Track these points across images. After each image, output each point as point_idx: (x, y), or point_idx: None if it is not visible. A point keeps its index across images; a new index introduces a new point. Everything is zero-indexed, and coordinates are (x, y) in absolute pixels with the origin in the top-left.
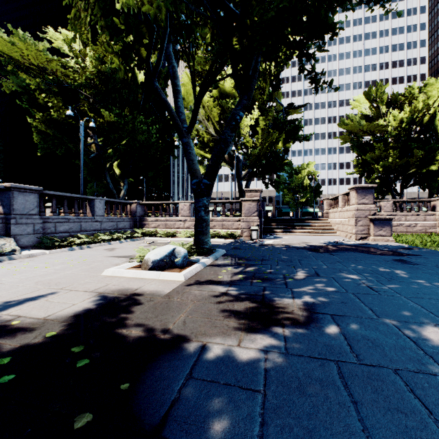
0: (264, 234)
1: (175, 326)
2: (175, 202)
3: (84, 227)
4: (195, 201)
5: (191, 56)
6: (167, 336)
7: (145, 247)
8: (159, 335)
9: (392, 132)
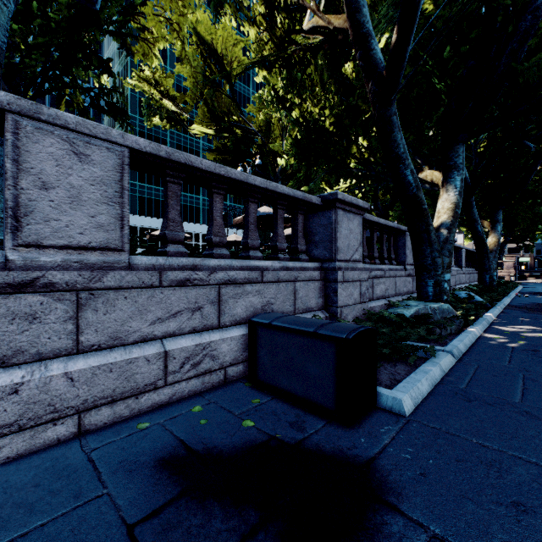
0: (518, 280)
1: None
2: None
3: None
4: None
5: None
6: None
7: None
8: None
9: None
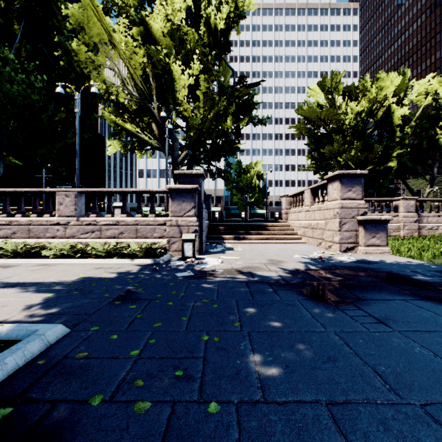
0: (208, 242)
1: None
2: (47, 190)
3: None
4: None
5: None
6: None
7: None
8: None
9: (351, 123)
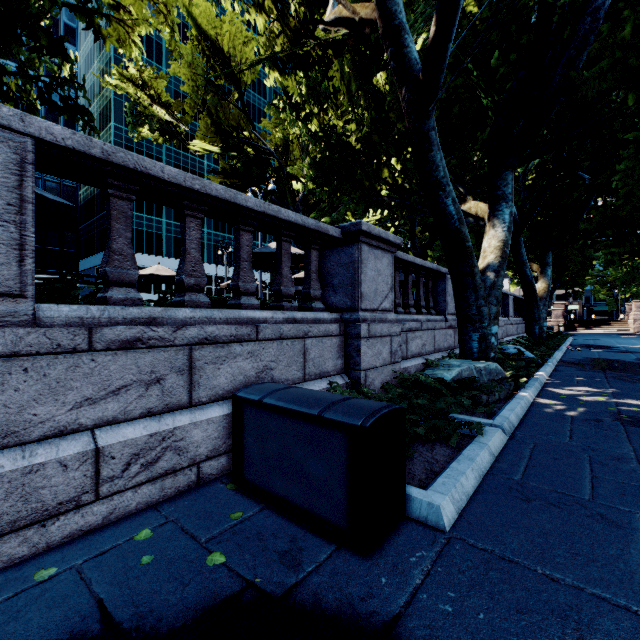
0: (567, 330)
1: None
2: None
3: None
4: None
5: None
6: None
7: None
8: None
9: None
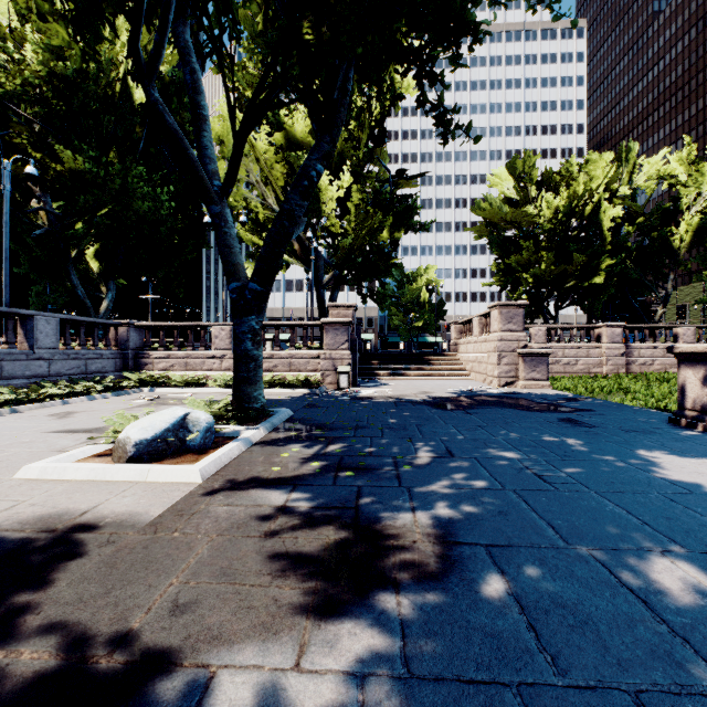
0: (360, 378)
1: (149, 621)
2: (204, 324)
3: (8, 370)
4: (234, 322)
5: (228, 54)
6: (118, 659)
7: (140, 408)
8: (96, 659)
9: (545, 225)
